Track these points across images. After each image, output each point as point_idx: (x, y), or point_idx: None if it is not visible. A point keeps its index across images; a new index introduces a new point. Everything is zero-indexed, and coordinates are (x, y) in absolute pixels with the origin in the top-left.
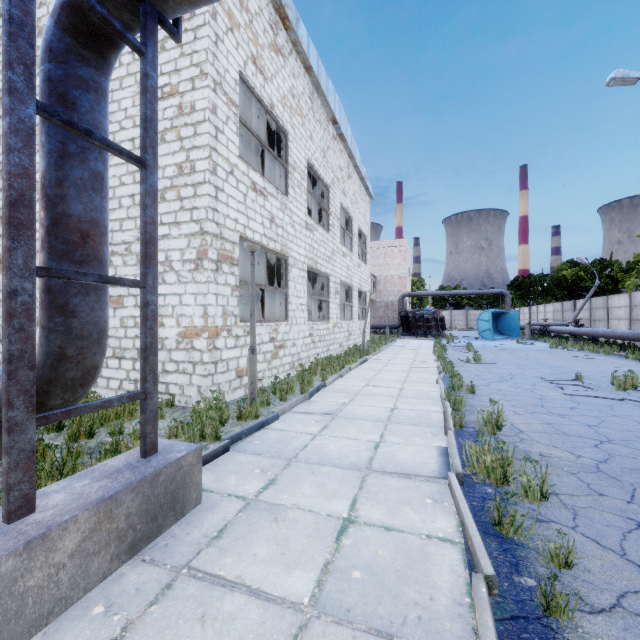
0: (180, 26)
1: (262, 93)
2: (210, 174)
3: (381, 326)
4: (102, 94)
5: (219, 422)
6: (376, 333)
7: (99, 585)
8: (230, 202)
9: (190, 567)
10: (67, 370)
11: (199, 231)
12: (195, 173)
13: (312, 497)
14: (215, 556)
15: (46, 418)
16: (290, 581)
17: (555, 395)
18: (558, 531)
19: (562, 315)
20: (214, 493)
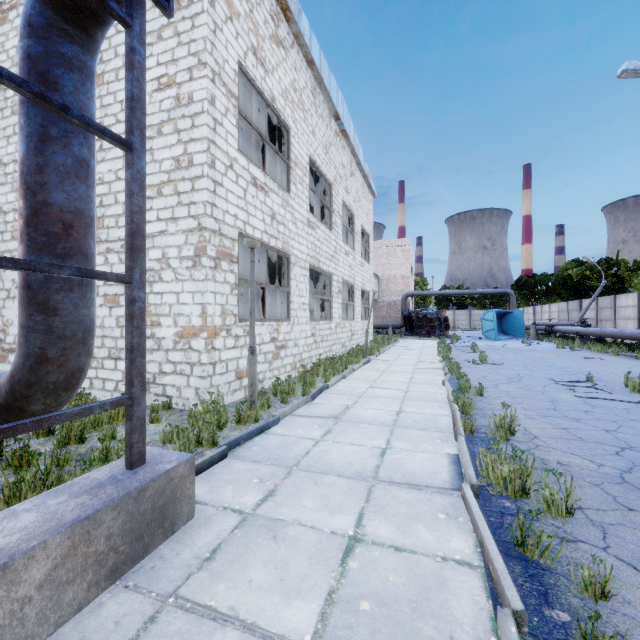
0: None
1: (263, 86)
2: (208, 168)
3: (384, 326)
4: (87, 74)
5: (216, 427)
6: (379, 333)
7: (74, 617)
8: (229, 197)
9: (177, 596)
10: (48, 373)
11: (197, 227)
12: (193, 167)
13: (314, 511)
14: (206, 582)
15: (13, 429)
16: (290, 614)
17: (567, 397)
18: (593, 557)
19: (567, 315)
20: (208, 506)
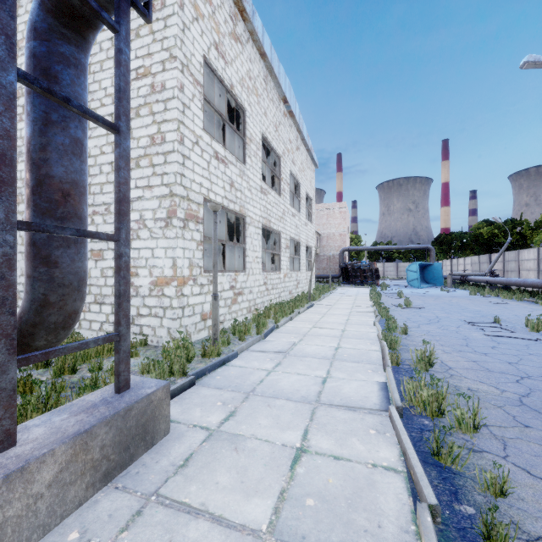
0: (151, 8)
1: (223, 75)
2: (178, 144)
3: (324, 276)
4: (81, 69)
5: (186, 360)
6: (320, 282)
7: (75, 511)
8: (196, 168)
9: (158, 494)
10: (50, 315)
11: (169, 193)
12: (165, 143)
13: (268, 428)
14: (181, 484)
15: (26, 359)
16: (249, 508)
17: (477, 336)
18: (494, 462)
19: (479, 267)
20: (181, 424)
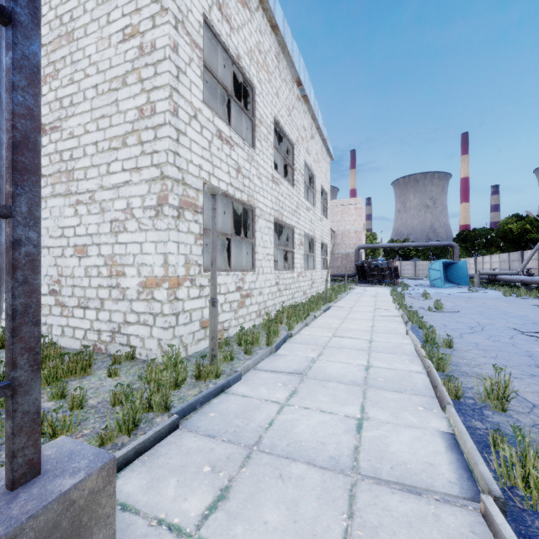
0: None
1: (228, 42)
2: (171, 115)
3: (339, 275)
4: None
5: (169, 390)
6: (334, 281)
7: None
8: (193, 147)
9: None
10: None
11: (159, 176)
12: (155, 115)
13: (279, 534)
14: None
15: None
16: None
17: None
18: None
19: (509, 265)
20: (139, 517)
